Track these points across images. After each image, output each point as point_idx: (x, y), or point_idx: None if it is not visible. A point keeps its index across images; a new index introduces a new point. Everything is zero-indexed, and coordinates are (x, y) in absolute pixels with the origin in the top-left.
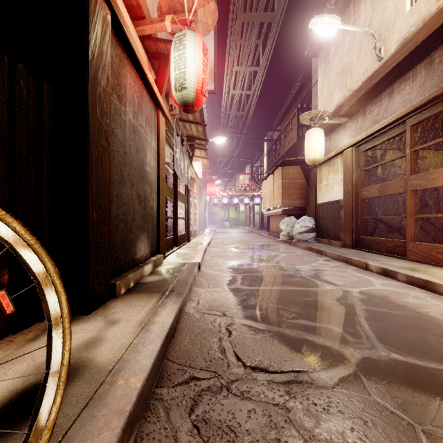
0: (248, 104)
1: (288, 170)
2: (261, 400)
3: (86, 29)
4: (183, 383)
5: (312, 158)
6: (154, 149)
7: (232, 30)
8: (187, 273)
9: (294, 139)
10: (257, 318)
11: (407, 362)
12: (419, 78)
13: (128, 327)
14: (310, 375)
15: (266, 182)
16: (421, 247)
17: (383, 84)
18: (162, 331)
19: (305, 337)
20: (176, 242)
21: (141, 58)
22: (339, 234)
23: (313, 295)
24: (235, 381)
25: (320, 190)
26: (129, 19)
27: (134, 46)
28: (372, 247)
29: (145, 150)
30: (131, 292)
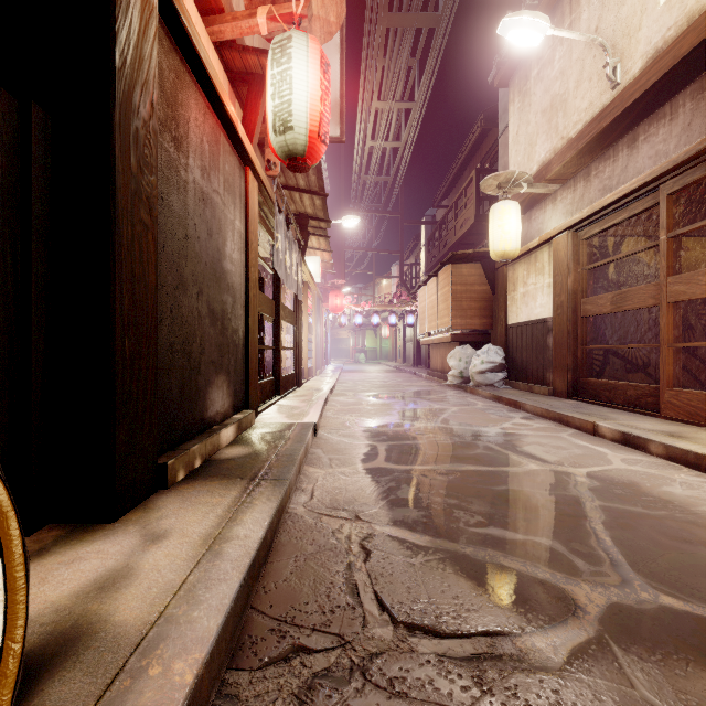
0: (395, 164)
1: (461, 270)
2: (428, 698)
3: (109, 12)
4: (279, 659)
5: (501, 249)
6: (238, 233)
7: (371, 40)
8: (294, 442)
9: (470, 220)
10: (415, 523)
11: (692, 613)
12: (681, 115)
13: (182, 548)
14: (516, 642)
15: (424, 289)
16: (687, 397)
17: (620, 127)
18: (243, 556)
19: (501, 562)
20: (278, 388)
21: (215, 75)
22: (545, 375)
23: (510, 480)
24: (377, 654)
25: (513, 303)
26: (195, 12)
27: (202, 52)
28: (600, 396)
29: (222, 234)
30: (196, 477)
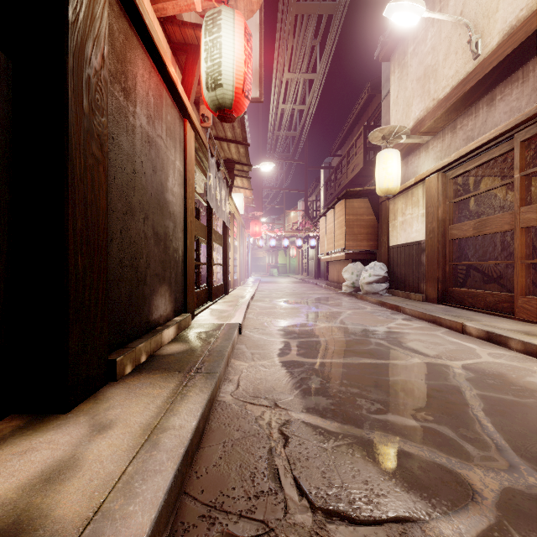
0: (301, 122)
1: (353, 204)
2: None
3: None
4: None
5: (385, 187)
6: (178, 172)
7: (283, 24)
8: (223, 340)
9: (359, 165)
10: (325, 411)
11: None
12: (531, 78)
13: (124, 438)
14: (425, 529)
15: (324, 219)
16: (536, 303)
17: (480, 90)
18: (178, 447)
19: (402, 447)
20: (211, 295)
21: (158, 40)
22: (420, 285)
23: (400, 371)
24: None
25: (394, 229)
26: None
27: (147, 19)
28: (464, 302)
29: (165, 171)
30: (141, 371)
